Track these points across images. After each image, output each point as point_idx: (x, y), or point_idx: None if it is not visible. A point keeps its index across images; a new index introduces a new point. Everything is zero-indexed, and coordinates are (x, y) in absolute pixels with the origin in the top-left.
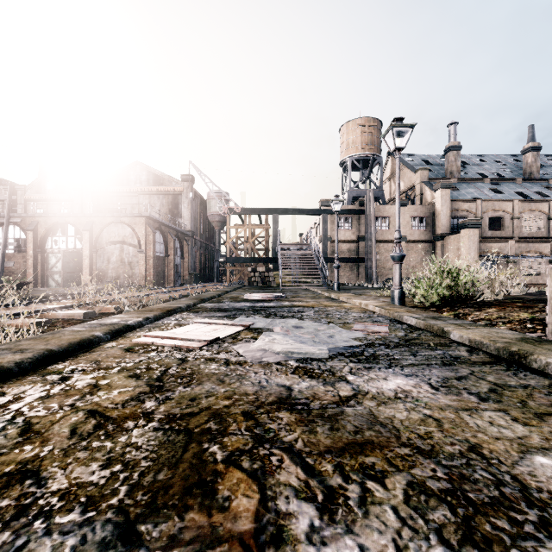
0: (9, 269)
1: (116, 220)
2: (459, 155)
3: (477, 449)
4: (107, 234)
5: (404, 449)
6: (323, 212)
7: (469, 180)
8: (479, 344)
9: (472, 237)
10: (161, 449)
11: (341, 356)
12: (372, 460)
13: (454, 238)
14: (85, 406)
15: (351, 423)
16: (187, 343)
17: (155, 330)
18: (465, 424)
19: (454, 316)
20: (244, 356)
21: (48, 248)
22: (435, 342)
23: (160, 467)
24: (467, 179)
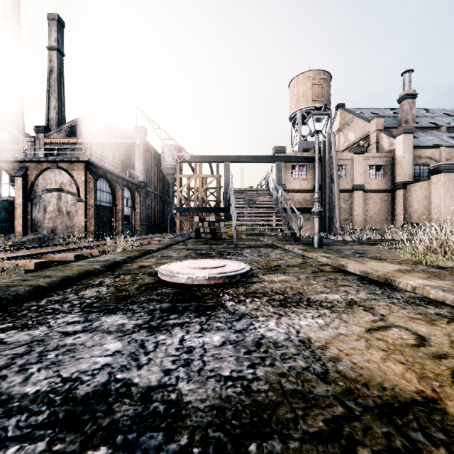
0: None
1: (52, 165)
2: (414, 103)
3: None
4: (43, 180)
5: None
6: (277, 159)
7: (425, 129)
8: None
9: (446, 183)
10: None
11: None
12: None
13: (420, 185)
14: None
15: None
16: None
17: None
18: None
19: None
20: None
21: None
22: None
23: None
24: (422, 128)
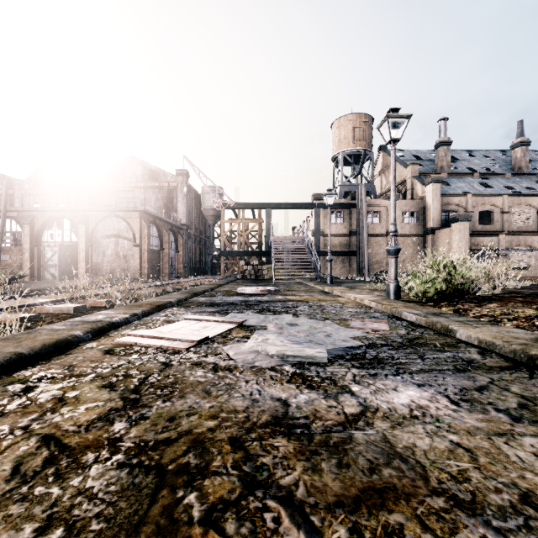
0: (5, 262)
1: (111, 214)
2: (449, 150)
3: (532, 500)
4: (102, 227)
5: (437, 500)
6: (316, 206)
7: (459, 175)
8: (491, 345)
9: (462, 231)
10: (122, 500)
11: (341, 360)
12: (398, 519)
13: (444, 232)
14: (41, 429)
15: (363, 456)
16: (173, 344)
17: (142, 328)
18: (505, 458)
19: (454, 312)
20: (234, 360)
21: (44, 242)
22: (442, 342)
23: (115, 533)
24: (457, 174)
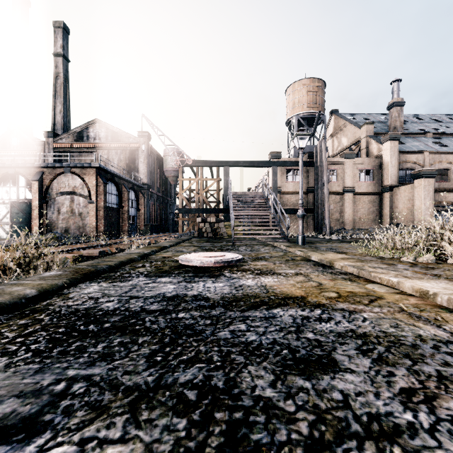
0: None
1: (65, 170)
2: (402, 111)
3: None
4: (57, 184)
5: None
6: (273, 164)
7: (412, 135)
8: None
9: (427, 187)
10: None
11: None
12: None
13: (404, 189)
14: None
15: None
16: None
17: None
18: None
19: None
20: None
21: None
22: None
23: None
24: (410, 134)
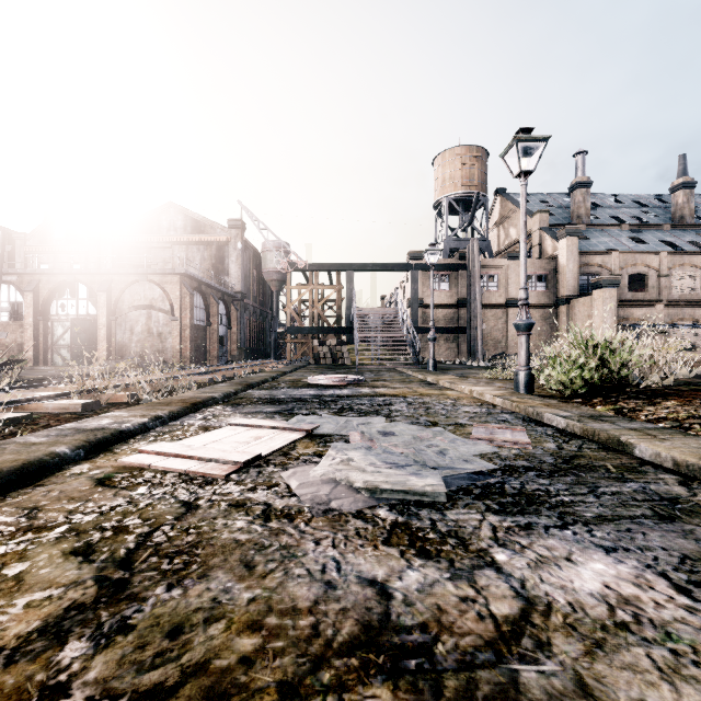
0: (1, 342)
1: (141, 278)
2: (588, 194)
3: None
4: (130, 296)
5: None
6: (413, 268)
7: (602, 226)
8: (697, 470)
9: (607, 300)
10: None
11: (467, 496)
12: None
13: (583, 301)
14: None
15: None
16: (206, 467)
17: (164, 439)
18: None
19: (616, 413)
20: (298, 496)
21: (53, 315)
22: (616, 464)
23: None
24: (599, 225)
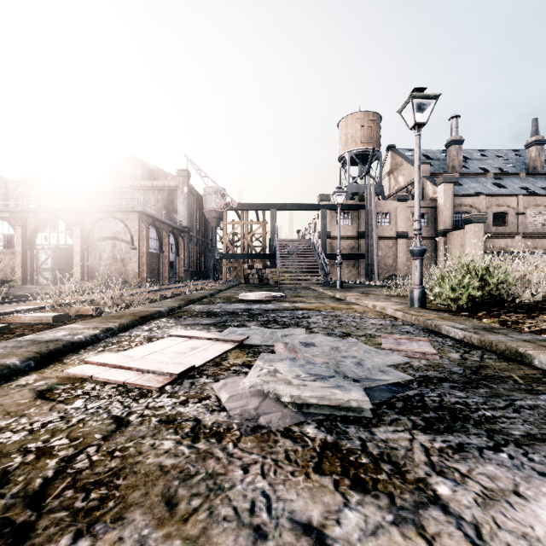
0: None
1: (107, 215)
2: (461, 149)
3: None
4: (99, 229)
5: None
6: (322, 207)
7: (471, 175)
8: None
9: (477, 233)
10: None
11: (391, 411)
12: None
13: (457, 234)
14: None
15: None
16: (143, 379)
17: (111, 349)
18: None
19: (501, 325)
20: (228, 411)
21: (38, 245)
22: (520, 375)
23: None
24: (469, 174)
